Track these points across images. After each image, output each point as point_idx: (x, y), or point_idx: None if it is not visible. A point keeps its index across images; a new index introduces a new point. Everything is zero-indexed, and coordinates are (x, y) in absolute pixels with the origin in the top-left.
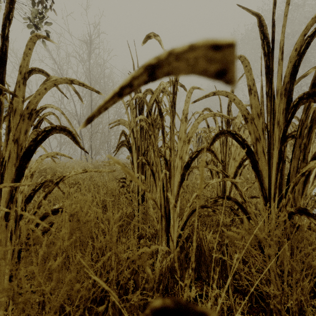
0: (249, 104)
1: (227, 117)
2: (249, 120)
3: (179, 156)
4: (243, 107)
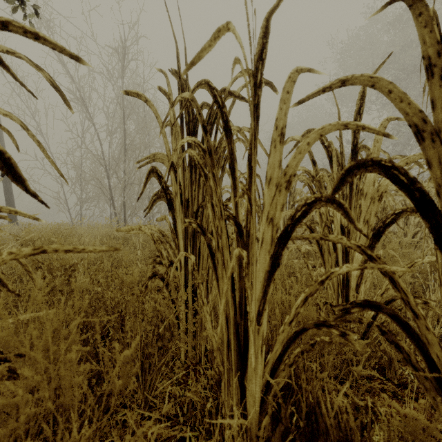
0: (397, 117)
1: (374, 129)
2: (426, 134)
3: (268, 216)
4: (411, 106)
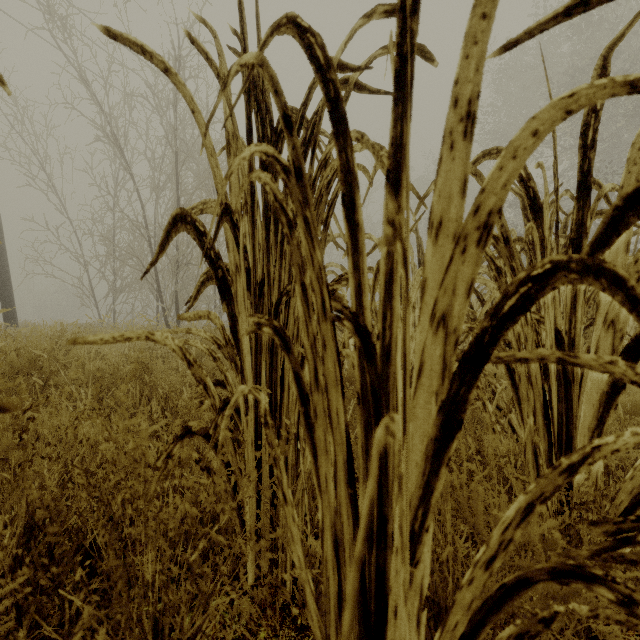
0: None
1: None
2: None
3: (434, 309)
4: None
